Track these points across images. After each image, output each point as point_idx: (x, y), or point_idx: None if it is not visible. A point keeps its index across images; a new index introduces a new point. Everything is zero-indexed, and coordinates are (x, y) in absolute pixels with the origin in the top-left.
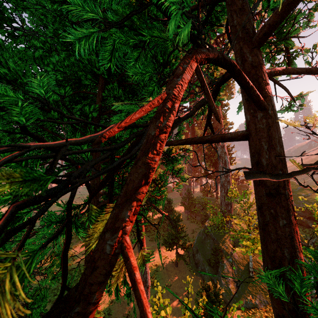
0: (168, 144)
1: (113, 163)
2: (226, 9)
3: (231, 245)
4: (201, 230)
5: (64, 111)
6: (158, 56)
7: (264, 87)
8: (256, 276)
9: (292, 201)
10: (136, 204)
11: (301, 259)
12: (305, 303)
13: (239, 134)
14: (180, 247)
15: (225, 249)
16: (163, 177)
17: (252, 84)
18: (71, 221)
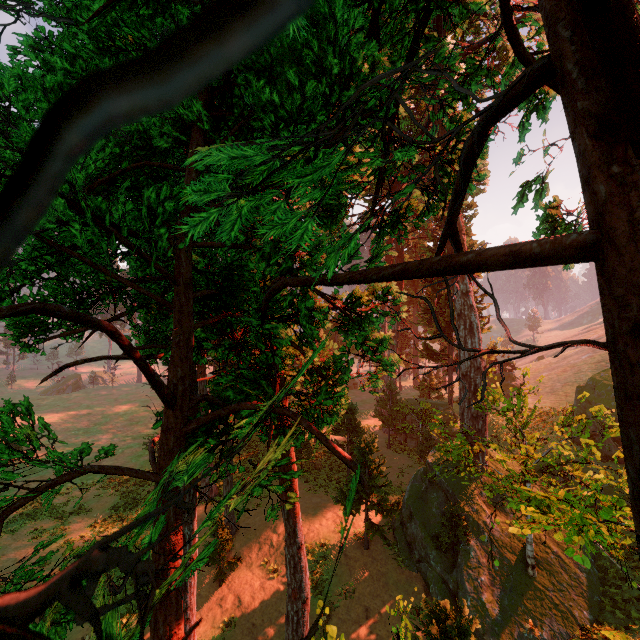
0: (354, 279)
1: None
2: None
3: (485, 505)
4: (420, 471)
5: (103, 202)
6: (328, 55)
7: None
8: (541, 575)
9: None
10: None
11: None
12: None
13: (568, 243)
14: (374, 508)
15: (473, 513)
16: (340, 363)
17: None
18: None
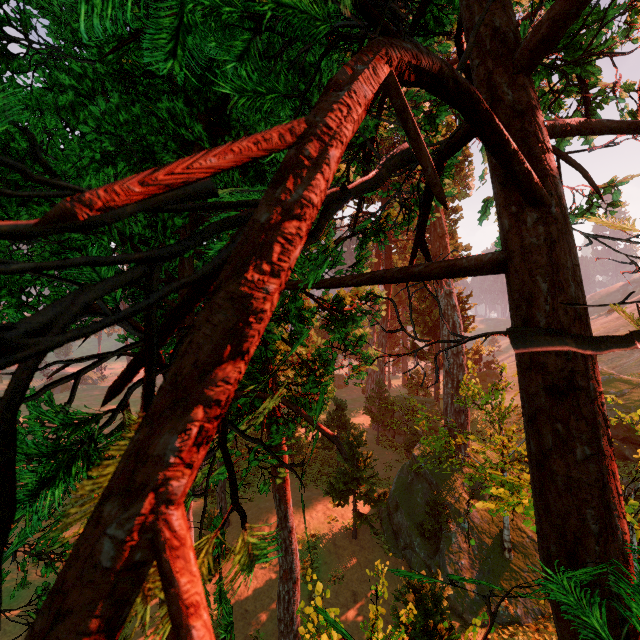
0: (334, 284)
1: (147, 299)
2: (456, 2)
3: (467, 494)
4: (406, 464)
5: None
6: (313, 99)
7: (540, 156)
8: (516, 557)
9: (603, 406)
10: (206, 414)
11: (623, 532)
12: (633, 631)
13: (486, 260)
14: (361, 498)
15: (455, 502)
16: (325, 355)
17: (515, 146)
18: (14, 465)
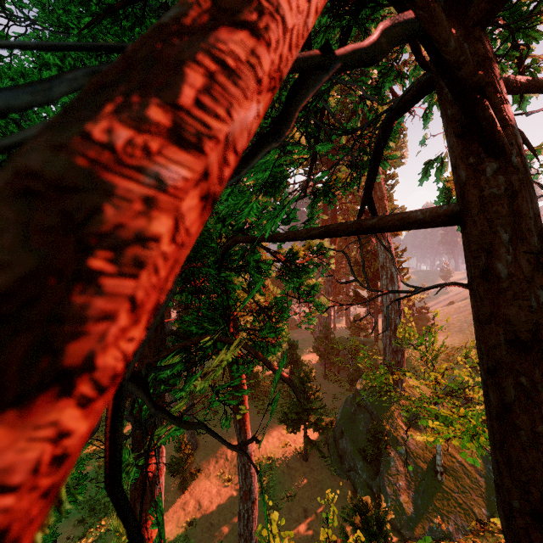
0: (290, 237)
1: None
2: None
3: (403, 423)
4: (350, 396)
5: None
6: None
7: (499, 106)
8: (448, 480)
9: None
10: None
11: None
12: None
13: (442, 212)
14: (311, 426)
15: (393, 430)
16: (281, 303)
17: None
18: None
